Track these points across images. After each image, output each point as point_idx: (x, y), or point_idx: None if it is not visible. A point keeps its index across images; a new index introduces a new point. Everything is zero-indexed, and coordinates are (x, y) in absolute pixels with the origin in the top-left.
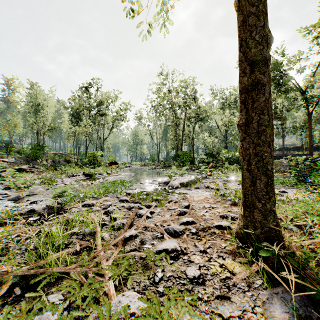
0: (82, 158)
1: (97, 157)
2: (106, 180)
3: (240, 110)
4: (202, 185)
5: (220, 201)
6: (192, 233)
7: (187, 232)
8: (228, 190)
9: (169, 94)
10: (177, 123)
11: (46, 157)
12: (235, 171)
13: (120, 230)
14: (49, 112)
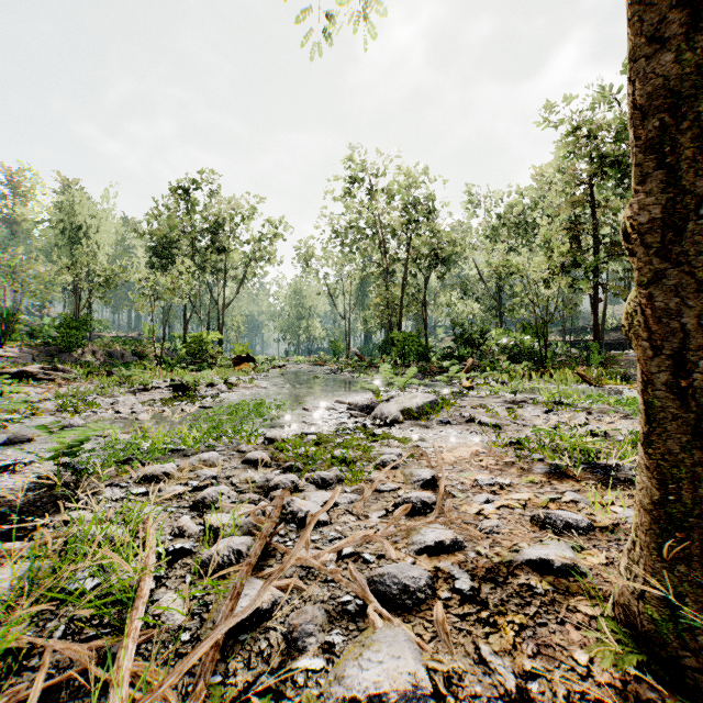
0: (177, 347)
1: (208, 346)
2: (220, 401)
3: (637, 176)
4: (457, 414)
5: (514, 462)
6: (459, 593)
7: (442, 588)
8: (524, 428)
9: (371, 203)
10: (390, 270)
11: (94, 346)
12: (526, 378)
13: (225, 578)
14: (102, 244)
